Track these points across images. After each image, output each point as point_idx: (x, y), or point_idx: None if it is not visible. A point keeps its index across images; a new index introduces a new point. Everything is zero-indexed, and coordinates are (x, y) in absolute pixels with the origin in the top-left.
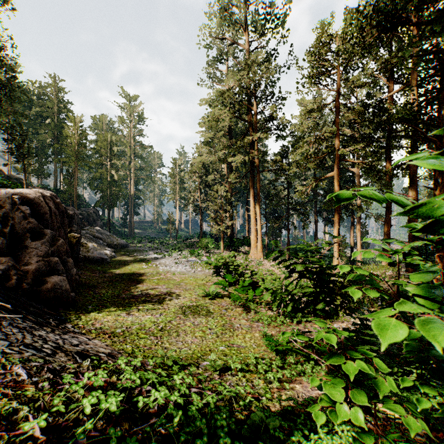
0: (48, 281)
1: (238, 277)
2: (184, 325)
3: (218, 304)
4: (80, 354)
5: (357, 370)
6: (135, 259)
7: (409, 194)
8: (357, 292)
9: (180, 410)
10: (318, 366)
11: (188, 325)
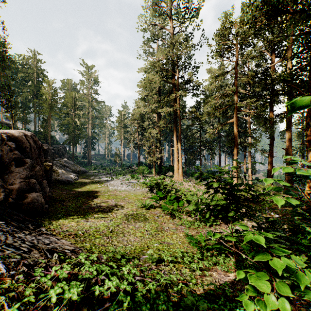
0: (28, 196)
1: (166, 193)
2: (128, 228)
3: (152, 212)
4: (50, 251)
5: (284, 267)
6: (92, 181)
7: (286, 135)
8: (281, 200)
9: (128, 296)
10: (227, 258)
11: (131, 228)
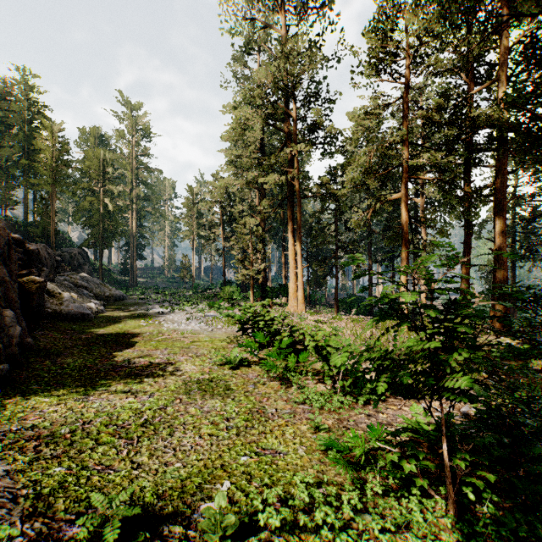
0: None
1: (273, 335)
2: (185, 412)
3: (242, 375)
4: None
5: None
6: (132, 314)
7: (496, 224)
8: None
9: None
10: (427, 499)
11: (192, 414)
